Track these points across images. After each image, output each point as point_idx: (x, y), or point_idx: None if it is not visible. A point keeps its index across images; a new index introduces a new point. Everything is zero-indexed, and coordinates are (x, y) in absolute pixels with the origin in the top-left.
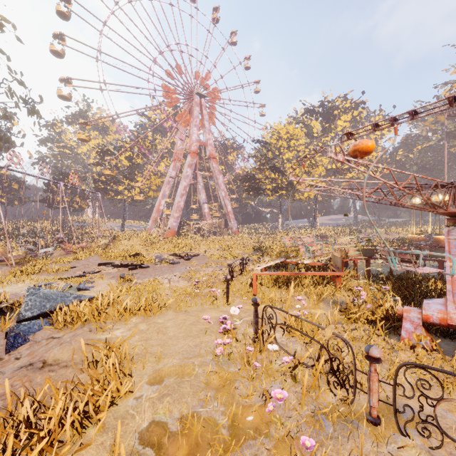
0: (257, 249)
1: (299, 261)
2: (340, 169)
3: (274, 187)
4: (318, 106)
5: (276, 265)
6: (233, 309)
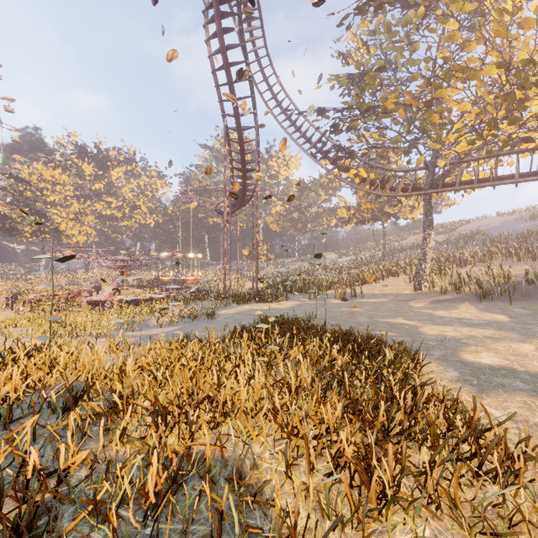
0: (17, 293)
1: (54, 293)
2: (114, 217)
3: (35, 230)
4: (90, 152)
5: (39, 299)
6: (20, 308)
